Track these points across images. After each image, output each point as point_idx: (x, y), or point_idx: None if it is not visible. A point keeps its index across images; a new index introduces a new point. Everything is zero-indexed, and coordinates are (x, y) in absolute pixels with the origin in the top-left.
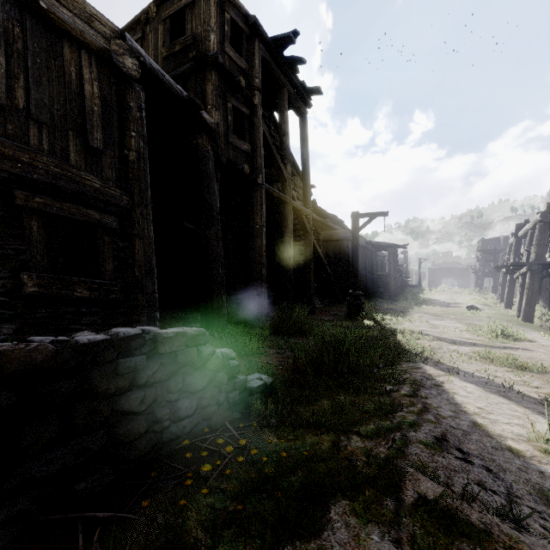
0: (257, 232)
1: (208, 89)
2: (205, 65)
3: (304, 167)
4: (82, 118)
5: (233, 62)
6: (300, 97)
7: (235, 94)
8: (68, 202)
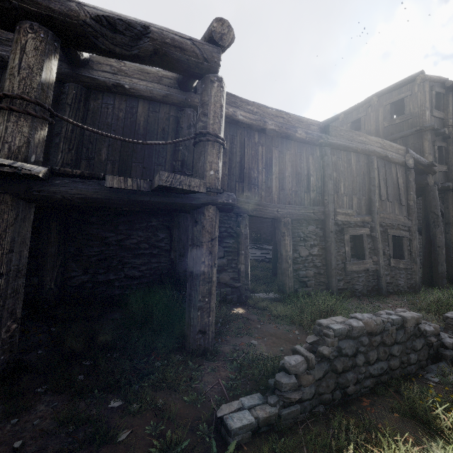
0: (452, 222)
1: (425, 145)
2: (423, 131)
3: None
4: (397, 193)
5: (435, 117)
6: None
7: (437, 137)
8: (398, 230)
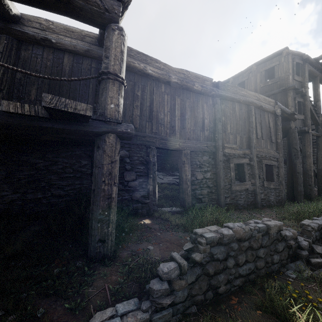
0: (308, 155)
1: (289, 100)
2: (287, 90)
3: None
4: (269, 134)
5: (296, 81)
6: None
7: (297, 95)
8: (269, 160)
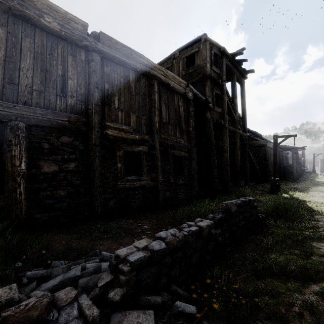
0: (225, 150)
1: (206, 89)
2: (205, 79)
3: (243, 111)
4: (179, 119)
5: (214, 72)
6: (241, 75)
7: (215, 86)
8: (178, 150)
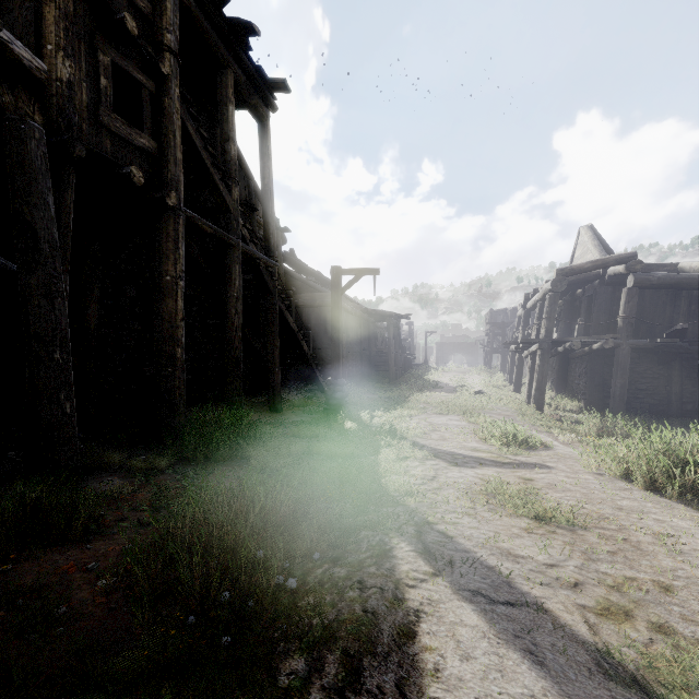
0: (167, 287)
1: (47, 14)
2: None
3: (265, 196)
4: None
5: None
6: (257, 91)
7: (120, 44)
8: None
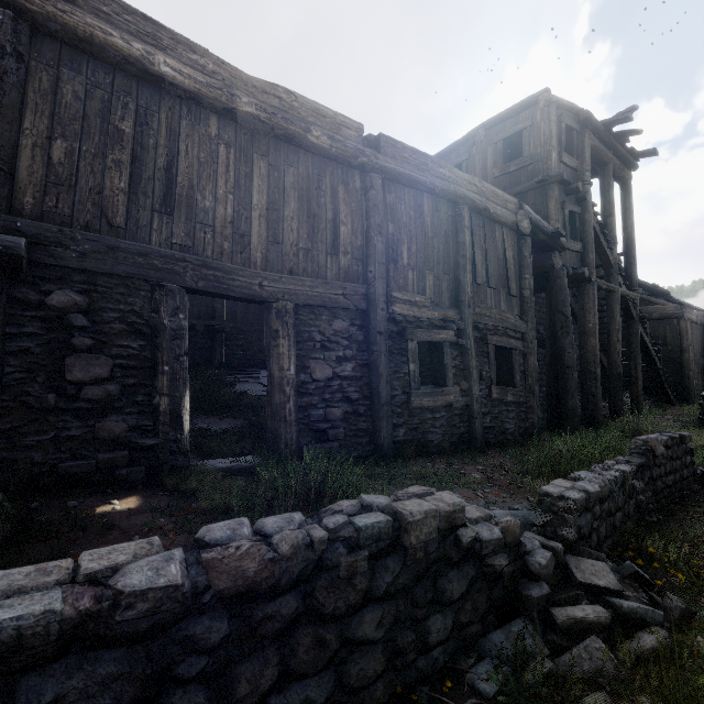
0: (590, 331)
1: (550, 206)
2: (548, 184)
3: (628, 242)
4: (504, 275)
5: (566, 166)
6: (624, 163)
7: (568, 197)
8: (504, 337)
